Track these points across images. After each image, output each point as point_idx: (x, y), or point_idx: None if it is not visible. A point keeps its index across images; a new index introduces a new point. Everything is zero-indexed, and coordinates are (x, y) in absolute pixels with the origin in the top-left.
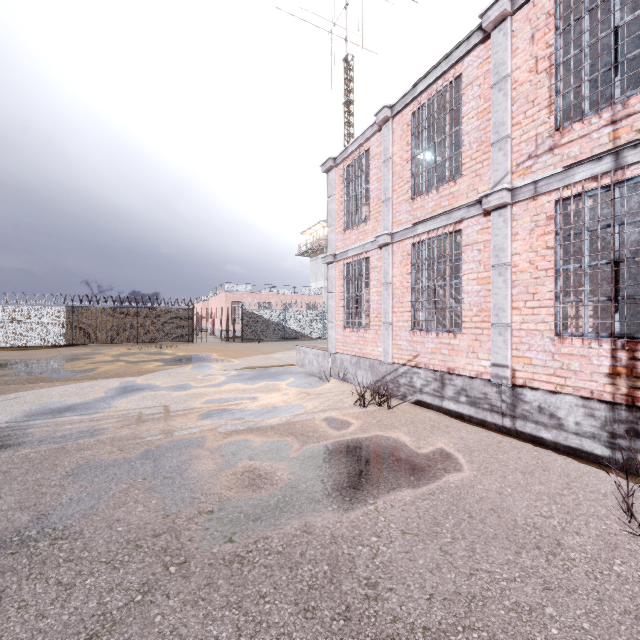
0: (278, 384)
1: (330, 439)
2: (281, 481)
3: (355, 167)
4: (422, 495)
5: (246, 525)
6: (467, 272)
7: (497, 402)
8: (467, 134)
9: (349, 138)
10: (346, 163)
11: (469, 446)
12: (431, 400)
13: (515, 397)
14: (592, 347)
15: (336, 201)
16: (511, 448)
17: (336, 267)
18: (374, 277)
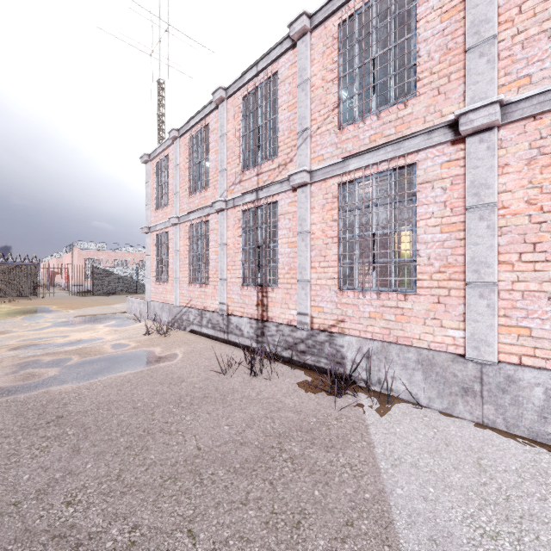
0: (97, 326)
1: (105, 354)
2: (48, 376)
3: (165, 163)
4: (135, 372)
5: (6, 395)
6: (211, 247)
7: (222, 325)
8: (211, 162)
9: (162, 140)
10: (156, 160)
11: (194, 350)
12: (197, 328)
13: (228, 321)
14: (252, 291)
15: (151, 187)
16: (217, 349)
17: (151, 236)
18: (171, 246)
